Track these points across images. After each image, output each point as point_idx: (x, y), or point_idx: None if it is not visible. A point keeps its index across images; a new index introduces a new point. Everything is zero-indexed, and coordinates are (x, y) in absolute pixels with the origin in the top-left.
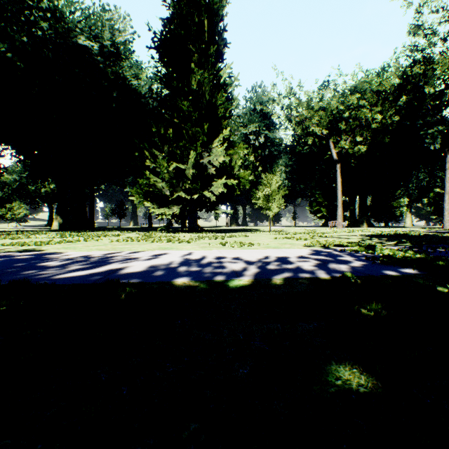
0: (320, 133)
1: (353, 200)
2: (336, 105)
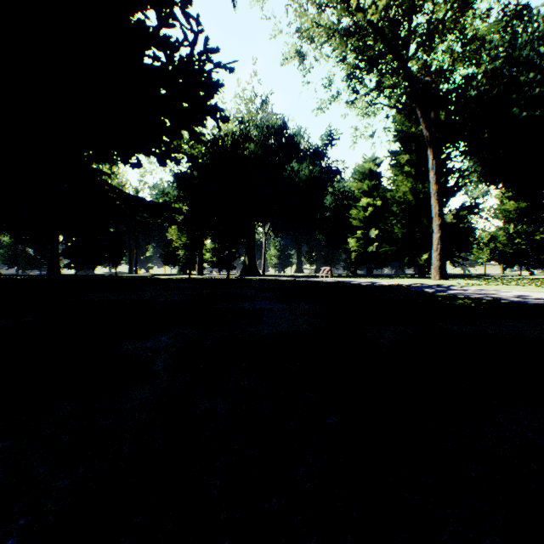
0: None
1: None
2: None
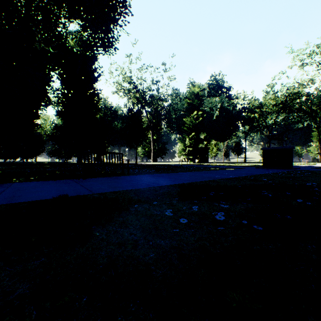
0: None
1: None
2: None
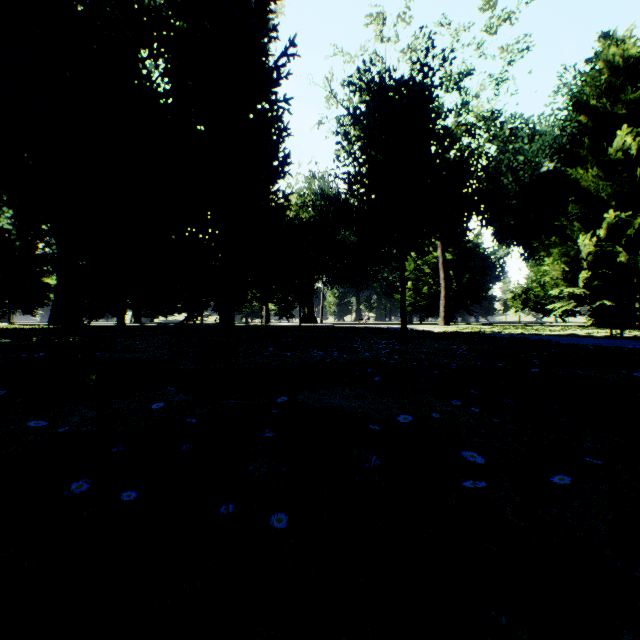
0: None
1: None
2: None
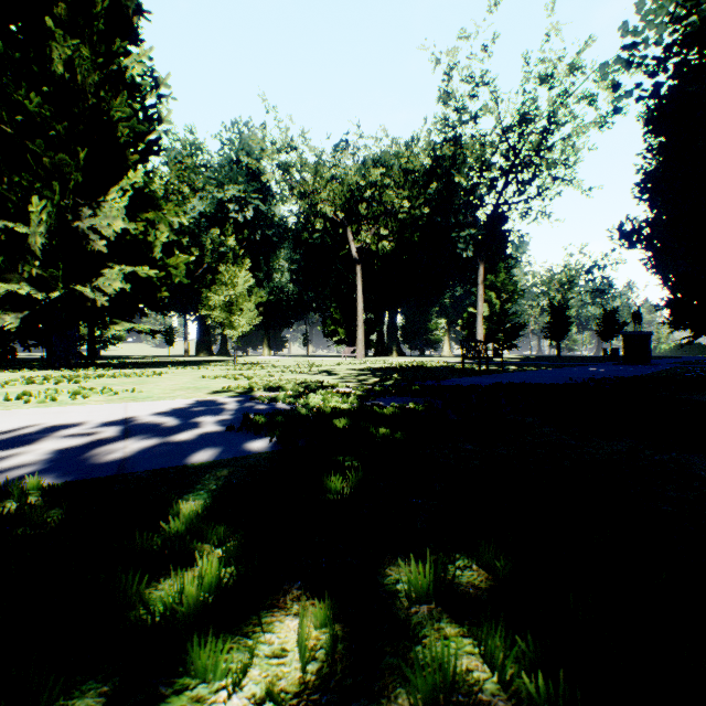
0: (337, 217)
1: (382, 318)
2: (356, 178)
